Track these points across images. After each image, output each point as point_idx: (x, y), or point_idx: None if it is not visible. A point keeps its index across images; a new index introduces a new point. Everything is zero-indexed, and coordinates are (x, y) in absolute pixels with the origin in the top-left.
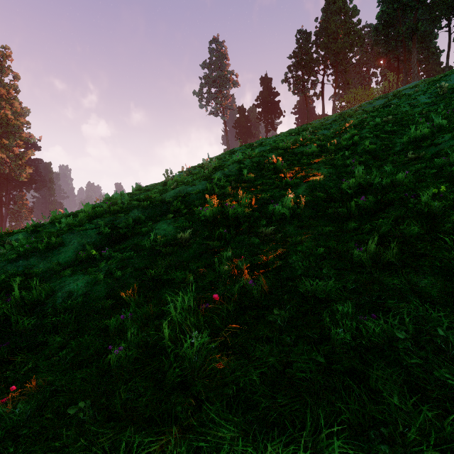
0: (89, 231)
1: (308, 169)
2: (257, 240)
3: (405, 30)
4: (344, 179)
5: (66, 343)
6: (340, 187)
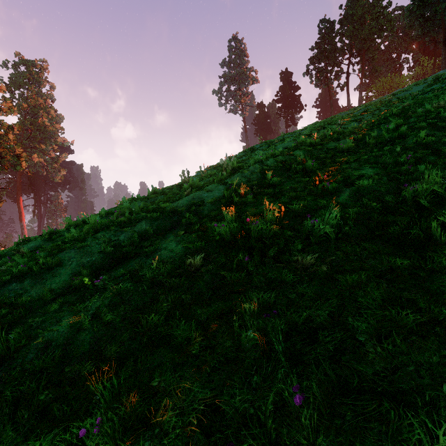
0: (90, 247)
1: (346, 169)
2: (291, 275)
3: (444, 7)
4: (406, 184)
5: (17, 441)
6: (401, 195)
